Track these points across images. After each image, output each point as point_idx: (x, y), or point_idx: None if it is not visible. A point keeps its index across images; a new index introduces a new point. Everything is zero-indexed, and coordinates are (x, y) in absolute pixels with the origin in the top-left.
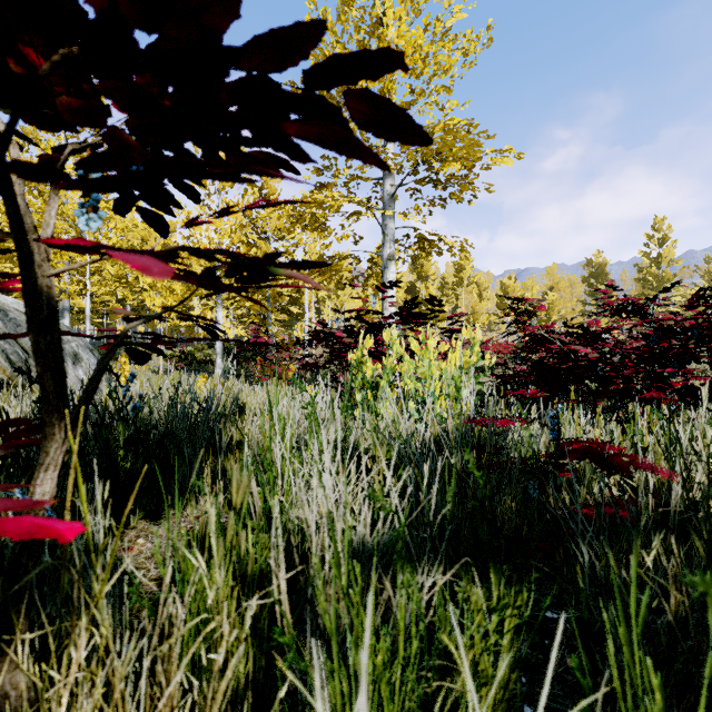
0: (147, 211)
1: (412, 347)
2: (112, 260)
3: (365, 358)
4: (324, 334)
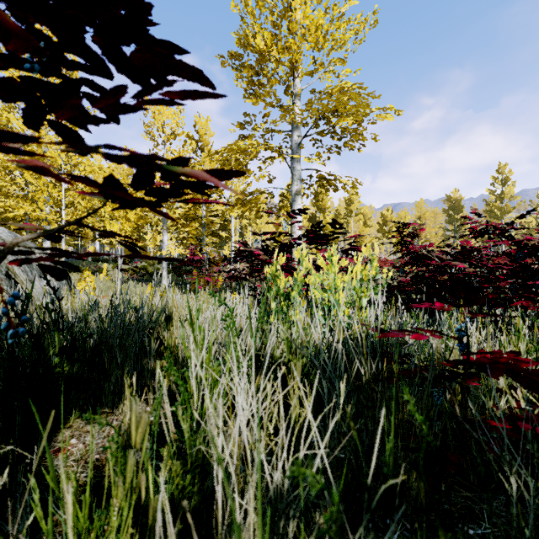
0: (60, 126)
1: (318, 263)
2: (82, 196)
3: (278, 272)
4: (245, 252)
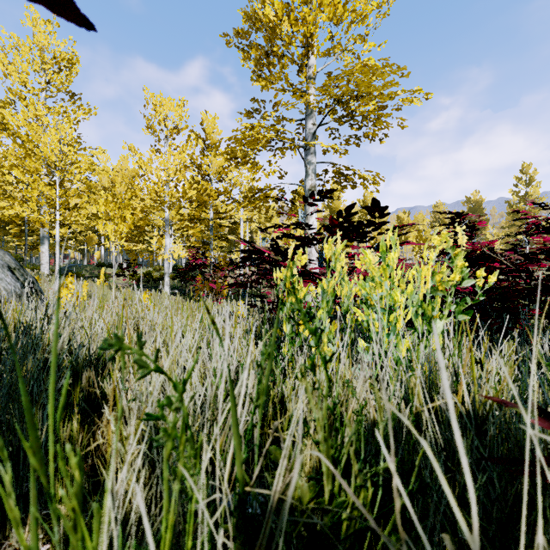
0: None
1: (356, 264)
2: (78, 195)
3: (294, 278)
4: (249, 252)
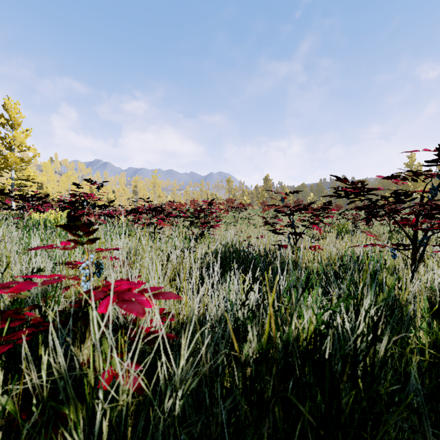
0: None
1: None
2: None
3: None
4: None
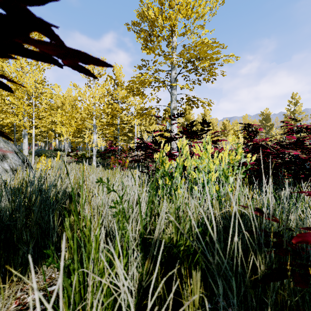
0: None
1: (194, 151)
2: (45, 111)
3: (164, 157)
4: (141, 144)
